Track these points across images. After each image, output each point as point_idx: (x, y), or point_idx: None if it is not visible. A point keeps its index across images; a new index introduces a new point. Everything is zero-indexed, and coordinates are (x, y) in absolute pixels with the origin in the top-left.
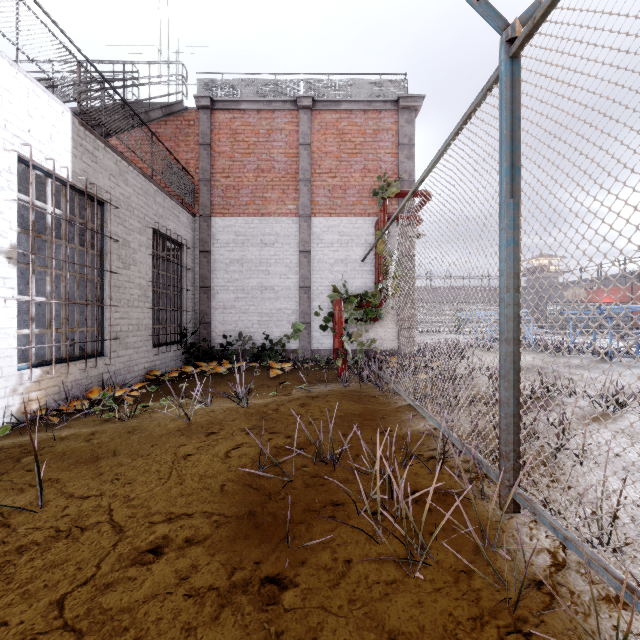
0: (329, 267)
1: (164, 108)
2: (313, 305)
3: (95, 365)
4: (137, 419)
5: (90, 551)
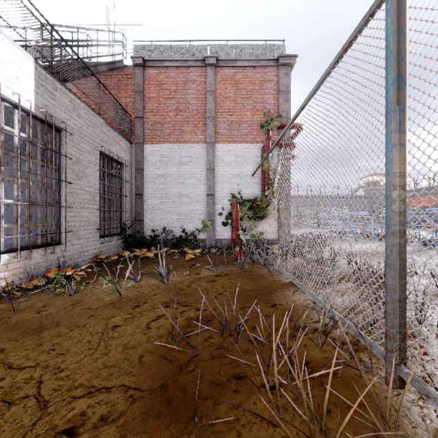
0: (228, 180)
1: (109, 64)
2: (217, 207)
3: (53, 251)
4: (81, 294)
5: (10, 431)
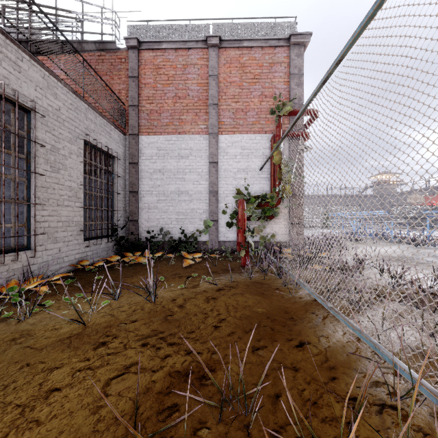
0: (233, 175)
1: (97, 44)
2: (220, 206)
3: (16, 259)
4: (35, 319)
5: None
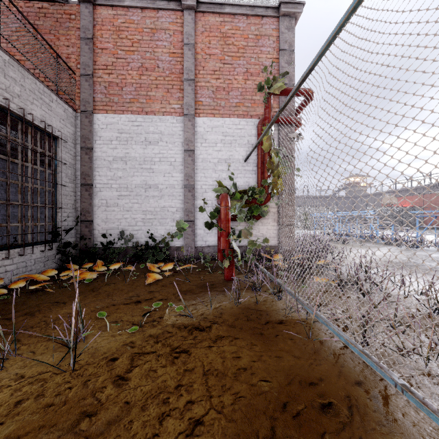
0: (213, 166)
1: None
2: (197, 203)
3: None
4: None
5: None
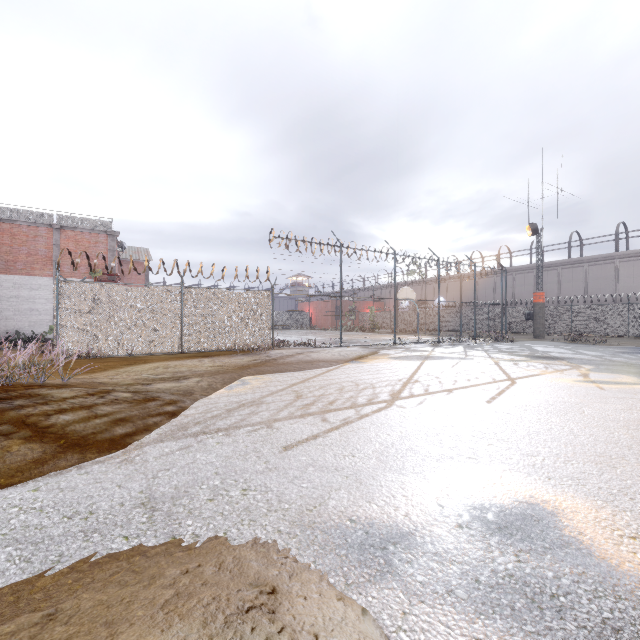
0: None
1: None
2: None
3: None
4: None
5: None
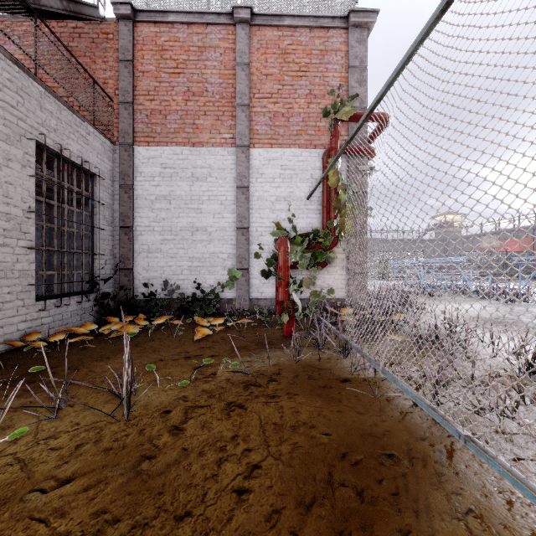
0: (270, 205)
1: (66, 1)
2: (252, 248)
3: None
4: None
5: None
